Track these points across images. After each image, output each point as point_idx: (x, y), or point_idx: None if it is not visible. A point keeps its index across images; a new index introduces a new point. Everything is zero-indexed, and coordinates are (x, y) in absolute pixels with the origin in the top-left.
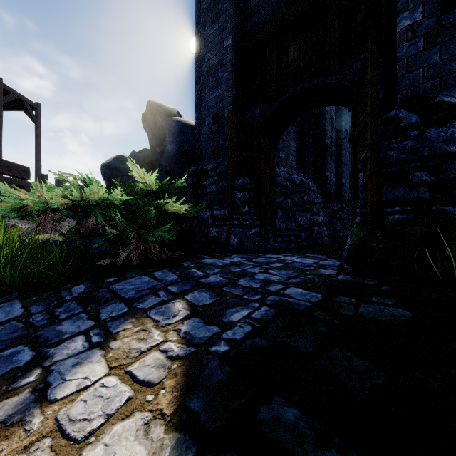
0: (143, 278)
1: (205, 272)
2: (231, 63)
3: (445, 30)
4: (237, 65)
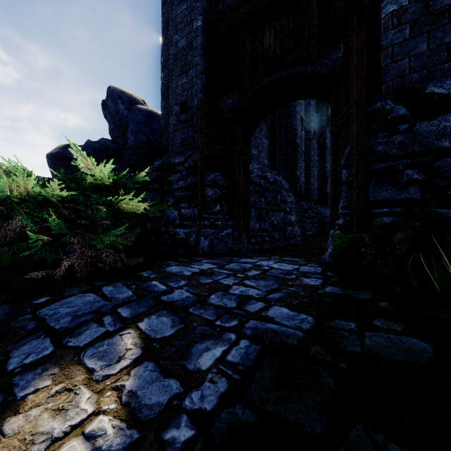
0: (87, 297)
1: (168, 285)
2: (202, 46)
3: (433, 17)
4: (208, 50)
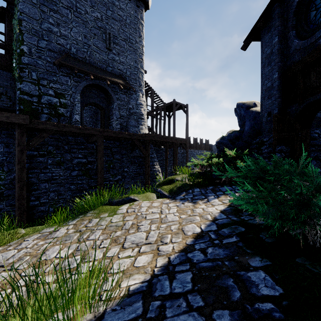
0: (228, 187)
1: None
2: (277, 86)
3: None
4: (281, 85)
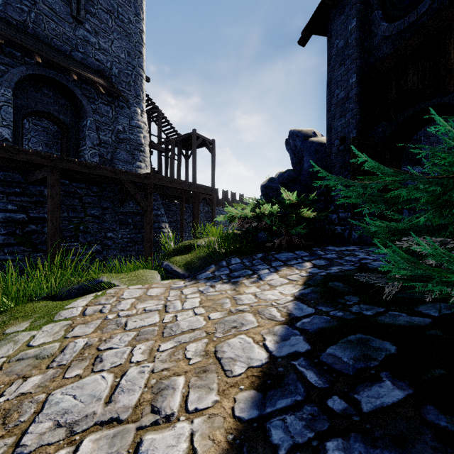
0: (289, 254)
1: (326, 253)
2: (355, 95)
3: None
4: (361, 95)
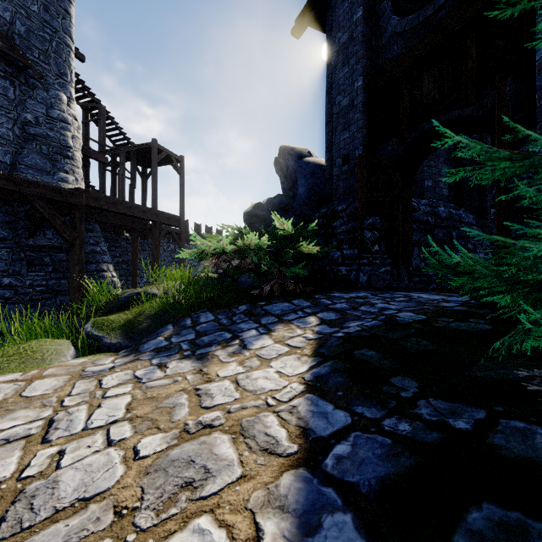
0: (285, 304)
1: (333, 301)
2: (362, 103)
3: None
4: (368, 104)
